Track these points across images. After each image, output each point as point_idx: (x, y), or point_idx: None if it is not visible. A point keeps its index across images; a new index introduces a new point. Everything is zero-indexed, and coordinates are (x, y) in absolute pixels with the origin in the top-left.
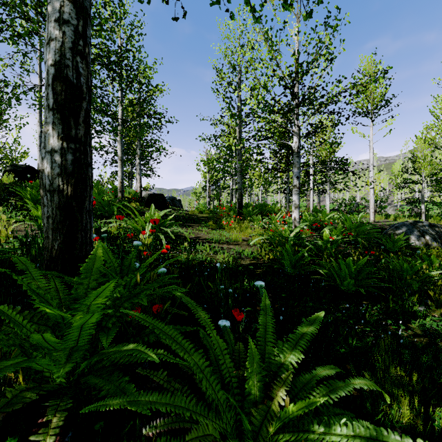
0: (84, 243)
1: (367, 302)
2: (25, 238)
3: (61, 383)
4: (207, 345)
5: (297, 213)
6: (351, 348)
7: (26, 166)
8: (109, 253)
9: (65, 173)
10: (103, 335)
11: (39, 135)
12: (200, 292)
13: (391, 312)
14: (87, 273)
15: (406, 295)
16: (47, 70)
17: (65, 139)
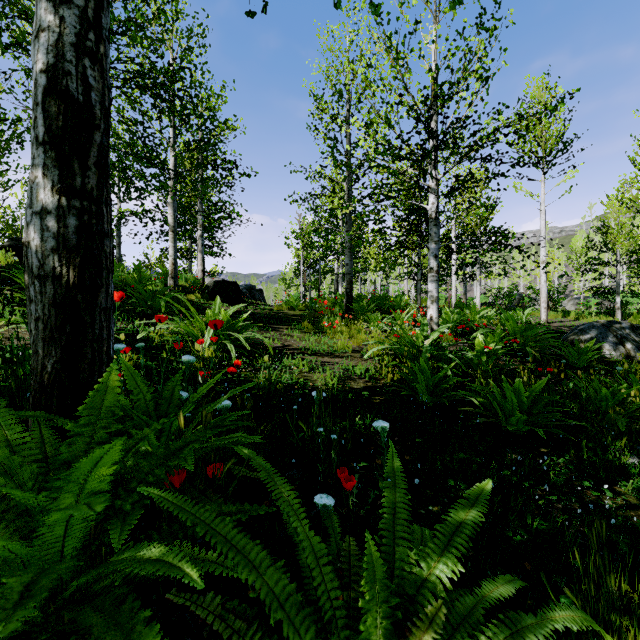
0: (97, 361)
1: (546, 449)
2: (11, 351)
3: (35, 617)
4: (294, 537)
5: (434, 309)
6: (531, 532)
7: None
8: (137, 377)
9: (64, 247)
10: (116, 524)
11: None
12: (287, 436)
13: (587, 466)
14: (90, 416)
15: (608, 439)
16: (36, 79)
17: (65, 192)
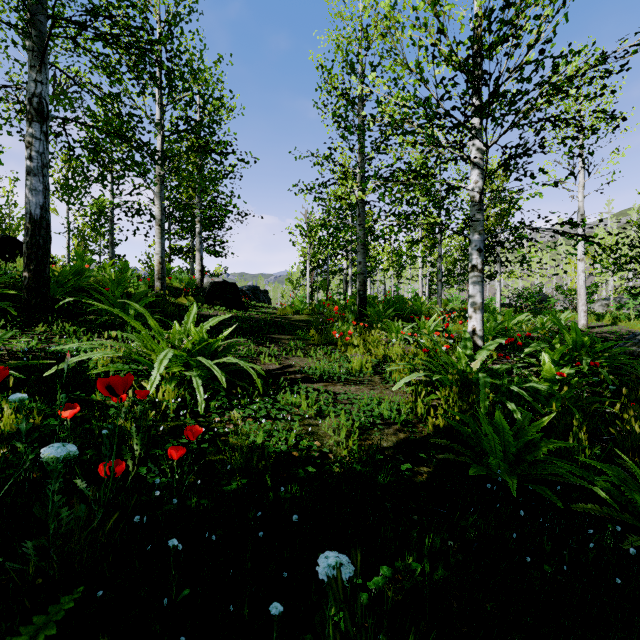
0: None
1: None
2: None
3: None
4: None
5: (478, 319)
6: None
7: (2, 237)
8: None
9: None
10: None
11: None
12: None
13: None
14: None
15: None
16: None
17: None
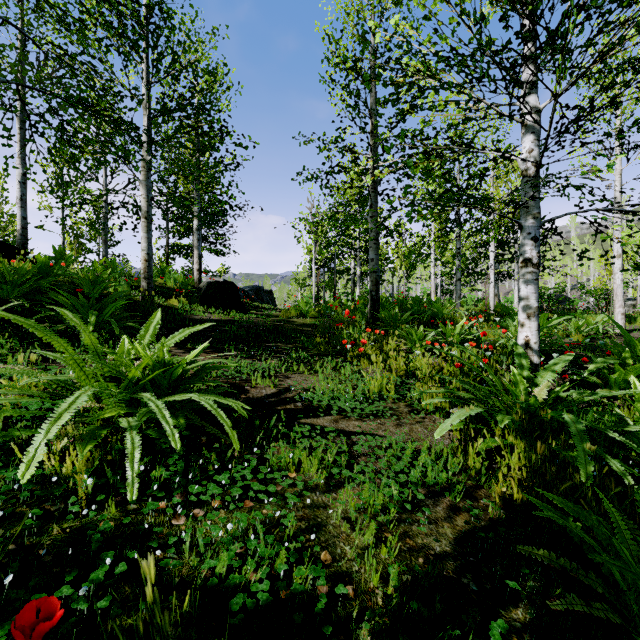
0: None
1: None
2: None
3: None
4: None
5: (533, 328)
6: None
7: None
8: None
9: None
10: None
11: (20, 181)
12: None
13: None
14: None
15: None
16: None
17: None
